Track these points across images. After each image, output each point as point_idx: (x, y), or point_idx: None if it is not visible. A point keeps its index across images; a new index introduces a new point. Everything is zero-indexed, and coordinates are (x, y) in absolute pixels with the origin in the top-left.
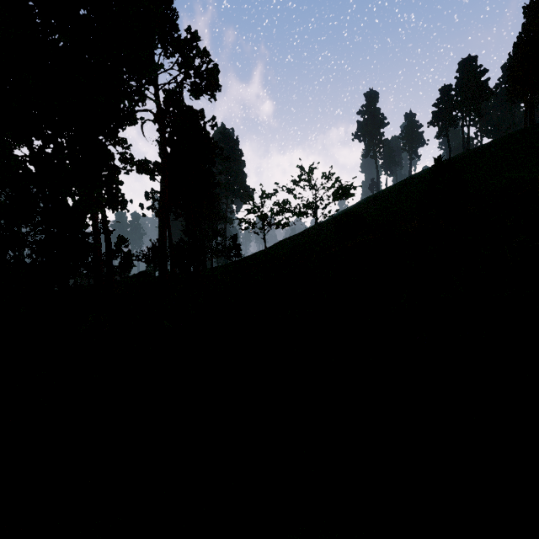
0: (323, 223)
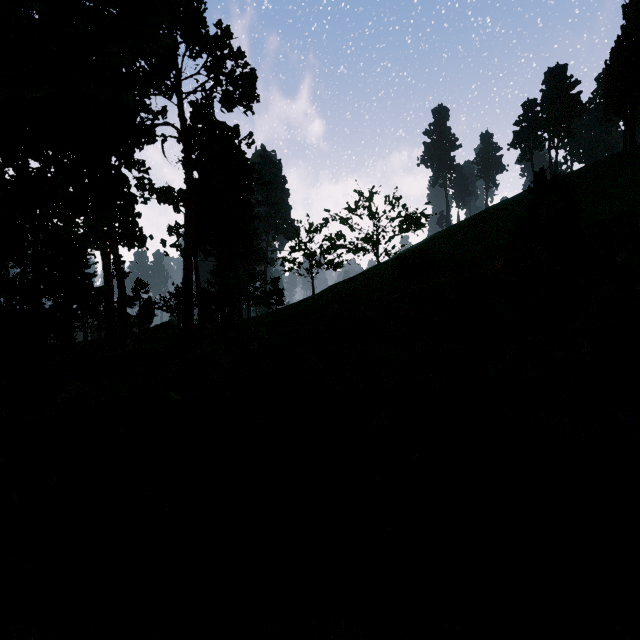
0: (384, 264)
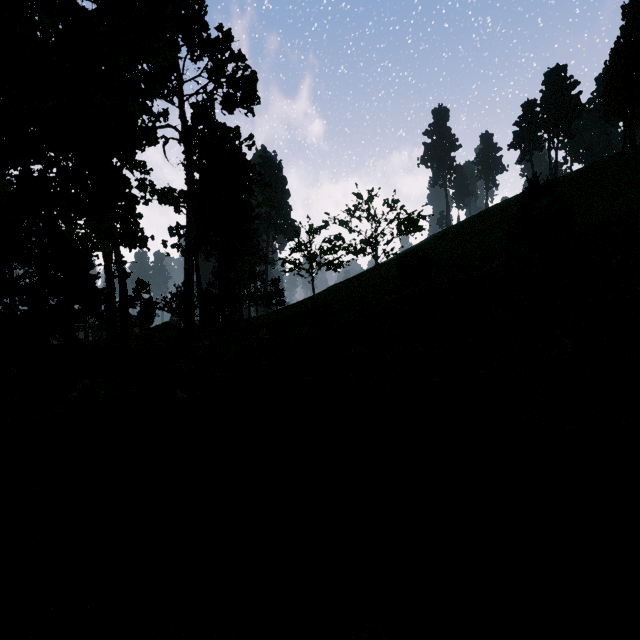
0: (384, 264)
